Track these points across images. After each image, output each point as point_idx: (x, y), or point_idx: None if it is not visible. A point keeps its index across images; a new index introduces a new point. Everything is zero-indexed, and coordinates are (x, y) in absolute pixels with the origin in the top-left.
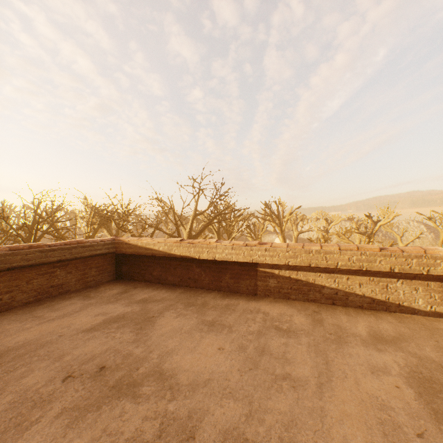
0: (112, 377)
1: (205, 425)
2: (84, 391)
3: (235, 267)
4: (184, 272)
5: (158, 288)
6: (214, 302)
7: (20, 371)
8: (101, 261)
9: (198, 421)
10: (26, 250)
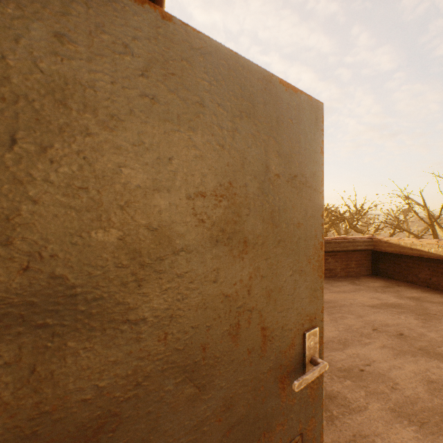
0: (414, 343)
1: None
2: (393, 341)
3: None
4: None
5: (428, 292)
6: None
7: (338, 315)
8: (358, 256)
9: None
10: None
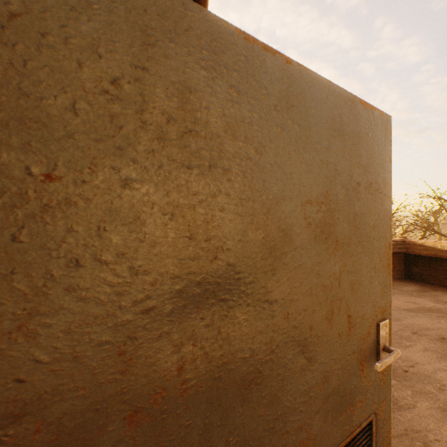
0: None
1: None
2: (435, 345)
3: None
4: None
5: None
6: None
7: None
8: None
9: None
10: None
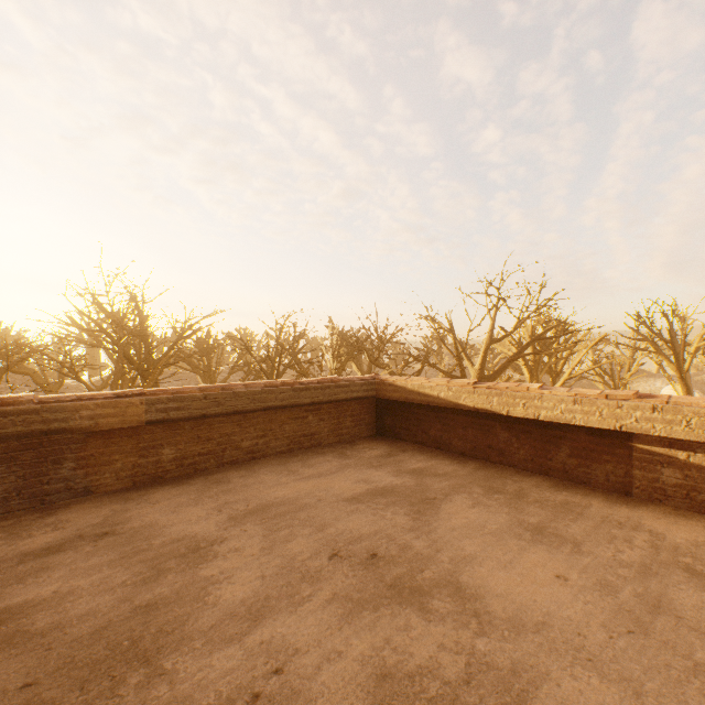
0: (388, 572)
1: (544, 696)
2: (354, 579)
3: (580, 436)
4: (479, 435)
5: (438, 457)
6: (539, 494)
7: (283, 532)
8: (357, 408)
9: (530, 684)
10: (279, 387)
